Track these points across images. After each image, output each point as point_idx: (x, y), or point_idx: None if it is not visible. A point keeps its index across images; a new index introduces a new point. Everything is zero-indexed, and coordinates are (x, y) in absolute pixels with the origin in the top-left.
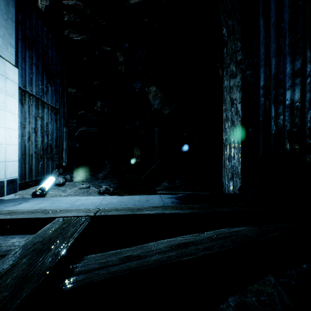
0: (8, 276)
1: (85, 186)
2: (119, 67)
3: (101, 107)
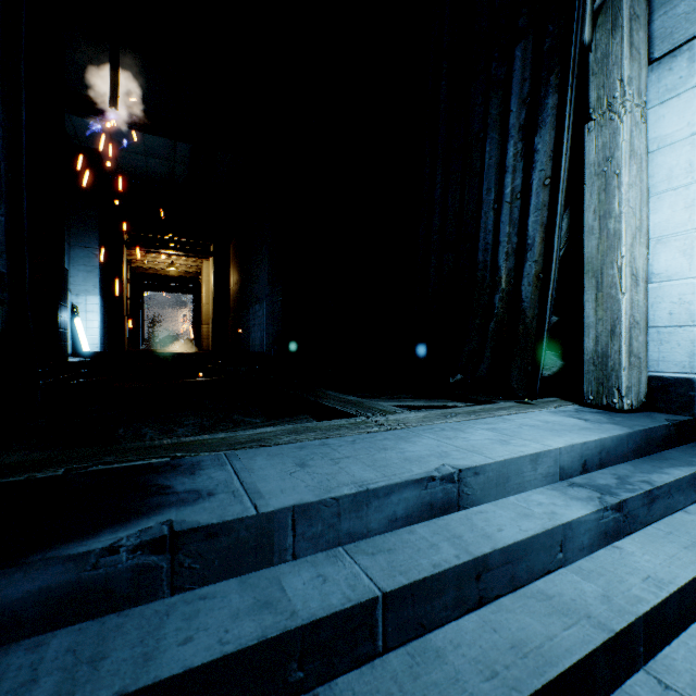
0: (335, 397)
1: None
2: None
3: None
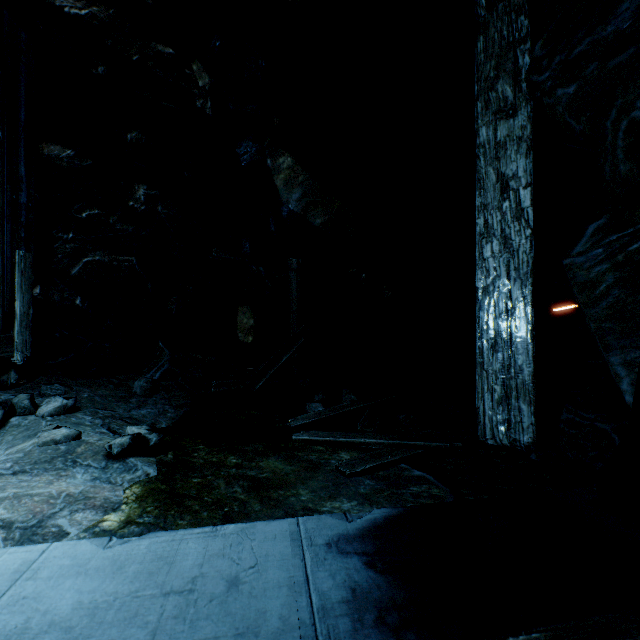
0: None
1: (62, 436)
2: (198, 102)
3: (148, 200)
